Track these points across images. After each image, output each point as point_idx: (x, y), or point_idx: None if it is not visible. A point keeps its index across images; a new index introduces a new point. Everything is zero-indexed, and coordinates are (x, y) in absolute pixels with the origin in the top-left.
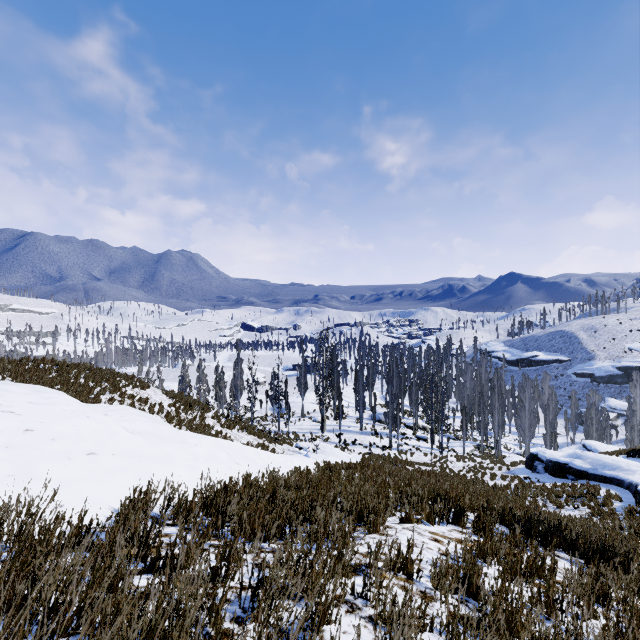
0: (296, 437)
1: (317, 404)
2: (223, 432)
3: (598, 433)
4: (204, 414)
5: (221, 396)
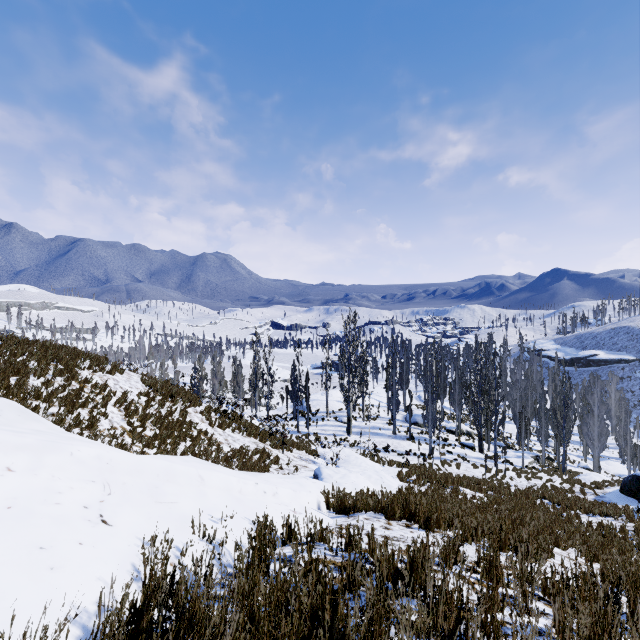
0: (317, 439)
1: (342, 402)
2: (210, 432)
3: None
4: (185, 408)
5: (238, 391)
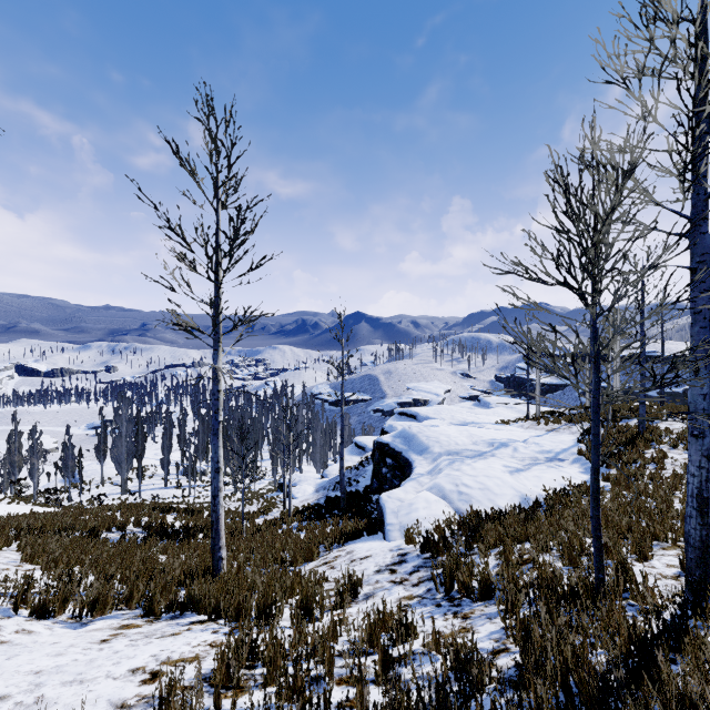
0: (90, 503)
1: (117, 469)
2: None
3: None
4: None
5: None
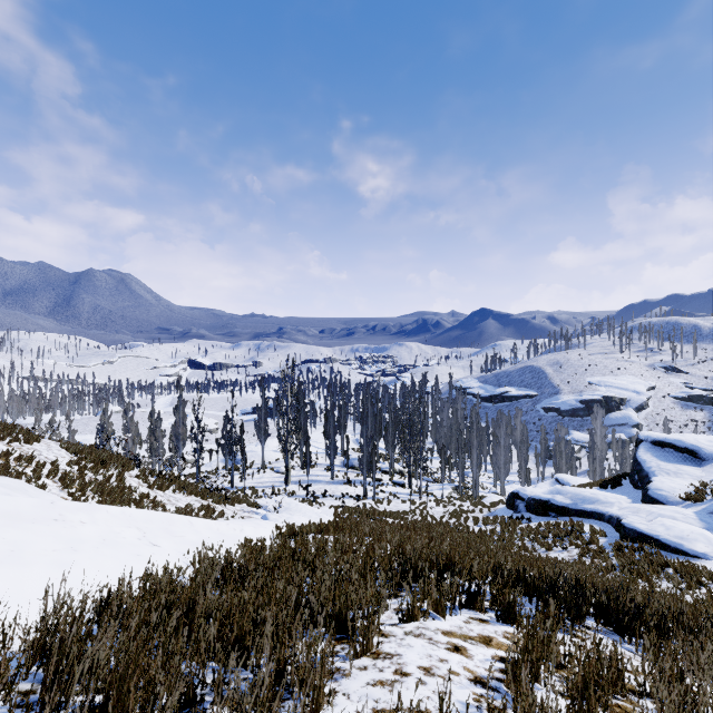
0: (254, 493)
1: (280, 452)
2: (151, 495)
3: (567, 466)
4: (123, 473)
5: (157, 448)
